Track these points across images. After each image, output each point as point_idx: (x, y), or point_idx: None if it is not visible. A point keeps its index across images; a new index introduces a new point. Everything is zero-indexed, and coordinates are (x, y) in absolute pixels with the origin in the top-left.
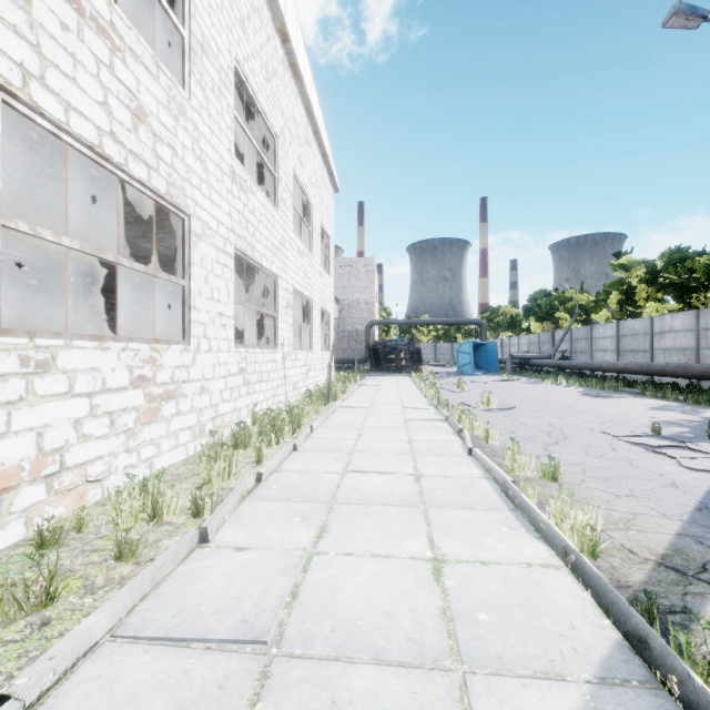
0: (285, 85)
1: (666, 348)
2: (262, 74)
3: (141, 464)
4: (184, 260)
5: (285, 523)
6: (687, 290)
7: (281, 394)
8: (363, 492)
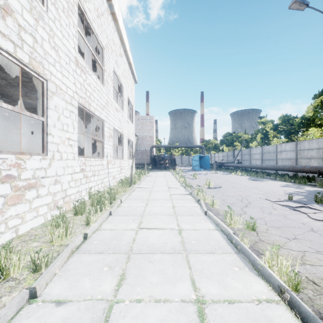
0: (108, 23)
1: (283, 158)
2: (95, 13)
3: (8, 230)
4: (43, 105)
5: (97, 273)
6: (290, 133)
7: (106, 182)
8: (149, 243)
